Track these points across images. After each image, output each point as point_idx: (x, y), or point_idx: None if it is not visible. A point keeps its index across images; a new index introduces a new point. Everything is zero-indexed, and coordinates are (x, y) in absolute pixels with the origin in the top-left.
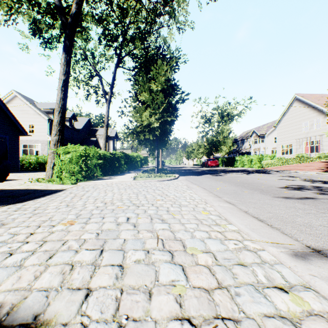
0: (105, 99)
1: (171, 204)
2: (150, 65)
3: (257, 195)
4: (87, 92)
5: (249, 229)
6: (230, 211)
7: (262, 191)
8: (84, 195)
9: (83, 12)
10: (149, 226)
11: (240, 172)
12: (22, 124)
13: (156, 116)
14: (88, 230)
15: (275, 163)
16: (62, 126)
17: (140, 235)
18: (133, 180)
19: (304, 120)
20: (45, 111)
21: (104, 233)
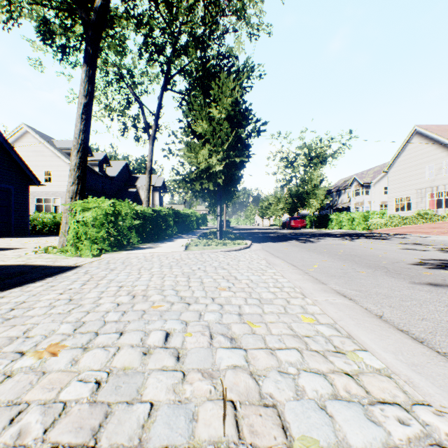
0: (148, 134)
1: (245, 299)
2: (210, 82)
3: (382, 278)
4: (124, 125)
5: (406, 365)
6: (351, 315)
7: (387, 271)
8: (104, 277)
9: (117, 13)
10: (206, 359)
11: (339, 237)
12: (36, 170)
13: (219, 156)
14: (81, 372)
15: (387, 223)
16: (82, 171)
17: (186, 389)
18: (184, 250)
19: (428, 162)
20: (66, 153)
21: (110, 384)
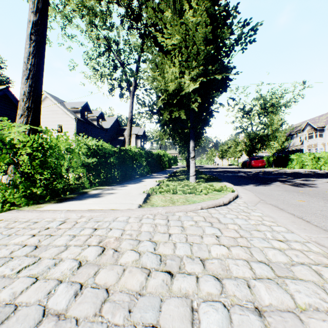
0: (129, 90)
1: None
2: None
3: None
4: (111, 86)
5: None
6: None
7: None
8: None
9: None
10: None
11: (324, 177)
12: (52, 125)
13: (193, 72)
14: None
15: None
16: (33, 102)
17: None
18: (140, 204)
19: None
20: (73, 111)
21: None
